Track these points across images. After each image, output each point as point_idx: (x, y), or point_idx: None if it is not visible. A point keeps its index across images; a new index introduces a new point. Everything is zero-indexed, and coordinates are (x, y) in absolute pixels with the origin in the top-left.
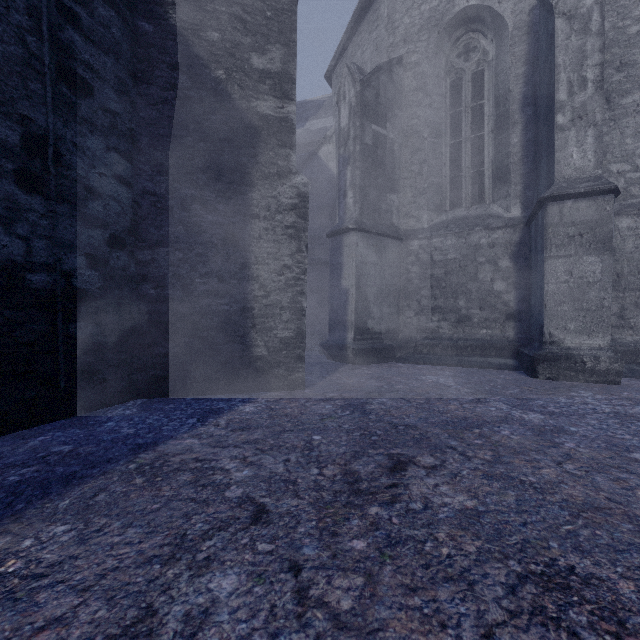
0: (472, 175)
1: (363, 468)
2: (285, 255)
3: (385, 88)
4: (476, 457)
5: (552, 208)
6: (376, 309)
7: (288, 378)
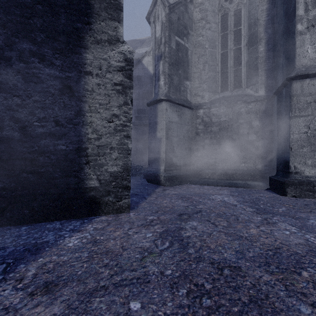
0: (234, 71)
1: None
2: (114, 106)
3: (183, 15)
4: None
5: (296, 84)
6: (178, 151)
7: (116, 204)
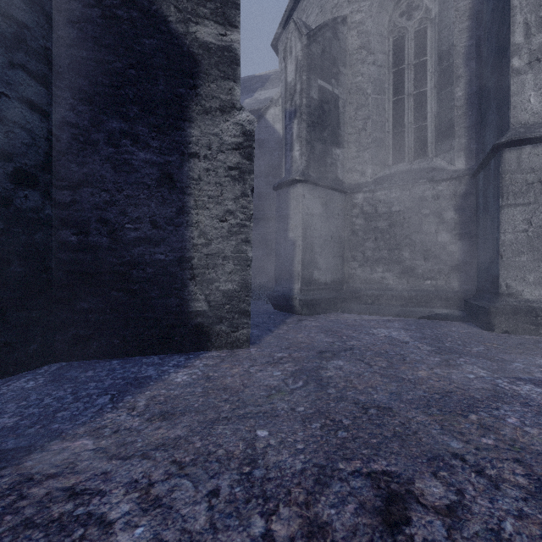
0: (415, 130)
1: (337, 515)
2: (228, 199)
3: (330, 45)
4: (505, 480)
5: (509, 154)
6: (322, 260)
7: (231, 335)
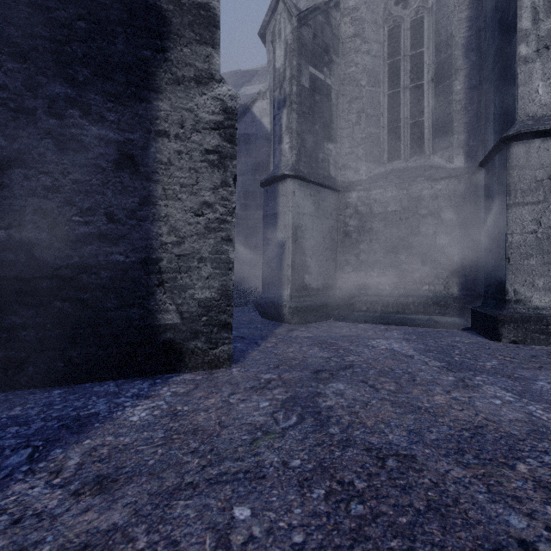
0: (411, 126)
1: None
2: (205, 189)
3: (322, 30)
4: None
5: (517, 148)
6: (313, 264)
7: (209, 353)
